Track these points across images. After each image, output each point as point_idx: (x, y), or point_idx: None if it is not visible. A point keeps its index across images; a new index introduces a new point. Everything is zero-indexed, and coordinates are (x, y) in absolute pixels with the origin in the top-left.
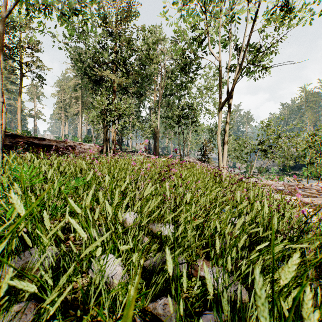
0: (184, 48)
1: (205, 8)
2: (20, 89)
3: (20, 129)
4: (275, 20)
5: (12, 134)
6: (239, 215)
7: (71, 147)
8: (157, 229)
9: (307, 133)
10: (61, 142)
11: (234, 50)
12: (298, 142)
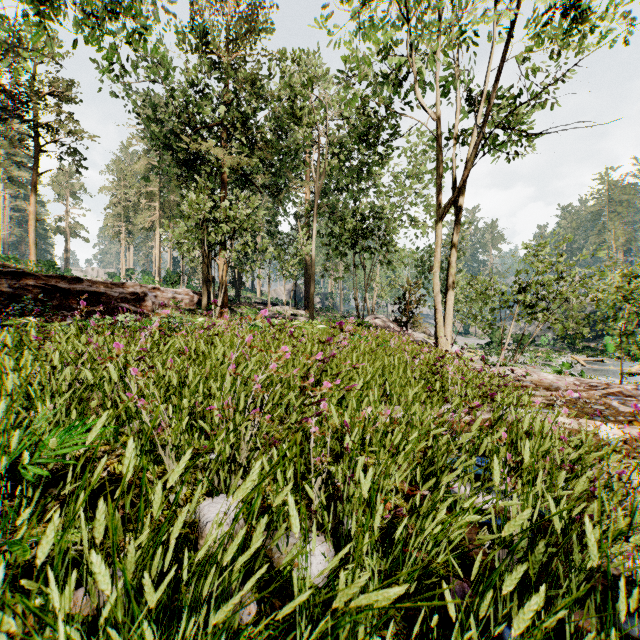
0: (366, 95)
1: (408, 12)
2: (34, 179)
3: (35, 259)
4: (553, 37)
5: (15, 270)
6: (488, 480)
7: (137, 296)
8: (285, 554)
9: (620, 271)
10: (115, 285)
11: (468, 98)
12: (601, 288)
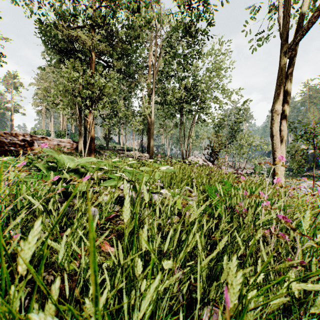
0: None
1: None
2: None
3: None
4: None
5: None
6: None
7: (26, 142)
8: None
9: None
10: (8, 134)
11: None
12: None
